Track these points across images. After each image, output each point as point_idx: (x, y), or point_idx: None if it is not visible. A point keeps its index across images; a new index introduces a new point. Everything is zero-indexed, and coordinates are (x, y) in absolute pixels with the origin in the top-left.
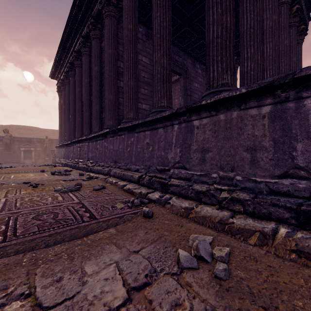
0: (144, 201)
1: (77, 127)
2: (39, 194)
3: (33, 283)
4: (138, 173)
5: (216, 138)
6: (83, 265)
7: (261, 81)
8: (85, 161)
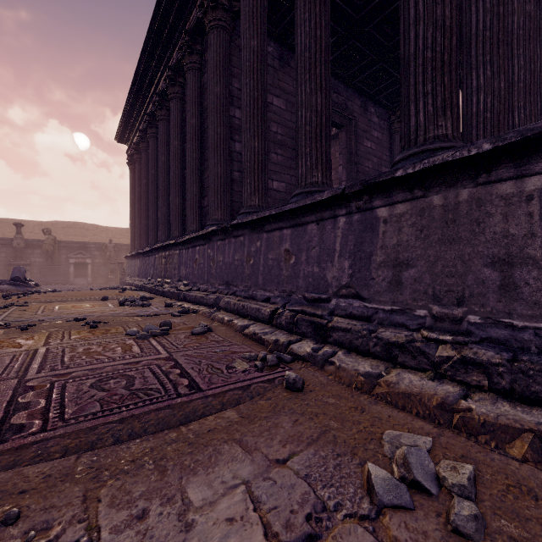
0: (285, 358)
1: (162, 223)
2: (101, 340)
3: (95, 519)
4: (269, 304)
5: (425, 240)
6: (184, 484)
7: (526, 127)
8: (175, 281)
